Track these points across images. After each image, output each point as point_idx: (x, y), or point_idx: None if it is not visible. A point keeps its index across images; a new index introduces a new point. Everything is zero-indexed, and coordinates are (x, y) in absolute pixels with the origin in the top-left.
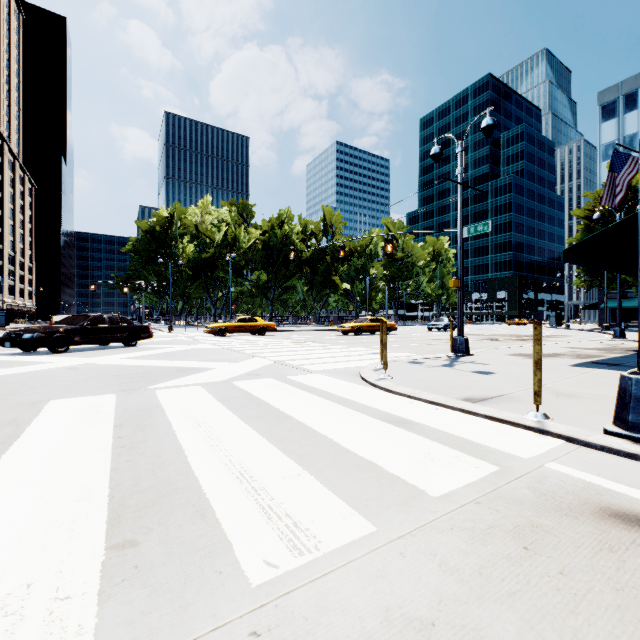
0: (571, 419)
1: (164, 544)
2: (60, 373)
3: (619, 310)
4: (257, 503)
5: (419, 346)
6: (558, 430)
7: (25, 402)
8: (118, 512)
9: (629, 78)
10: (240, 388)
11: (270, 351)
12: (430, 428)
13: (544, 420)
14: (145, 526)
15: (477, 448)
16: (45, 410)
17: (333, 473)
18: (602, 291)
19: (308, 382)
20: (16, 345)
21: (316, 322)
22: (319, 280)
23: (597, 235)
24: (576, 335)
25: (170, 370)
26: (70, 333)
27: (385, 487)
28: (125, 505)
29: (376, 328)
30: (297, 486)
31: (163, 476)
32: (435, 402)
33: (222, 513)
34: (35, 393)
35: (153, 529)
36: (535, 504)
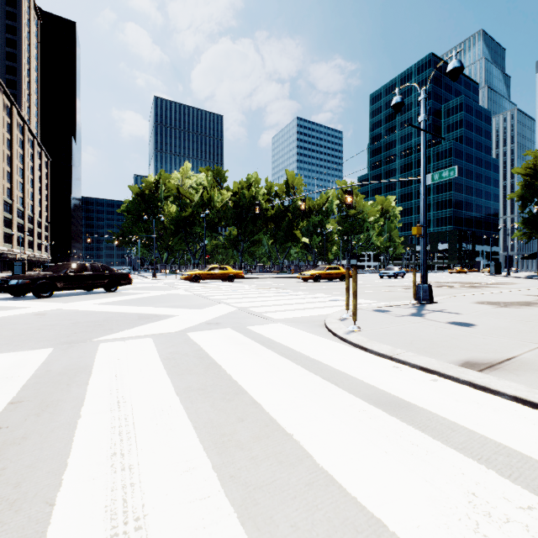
0: None
1: None
2: (23, 320)
3: None
4: None
5: (377, 293)
6: None
7: None
8: None
9: None
10: (193, 341)
11: (235, 297)
12: (442, 420)
13: None
14: None
15: None
16: None
17: None
18: None
19: (269, 334)
20: (3, 291)
21: (279, 270)
22: (282, 234)
23: None
24: (522, 282)
25: (132, 317)
26: (53, 280)
27: None
28: None
29: (333, 276)
30: None
31: None
32: (429, 369)
33: None
34: None
35: None
36: None
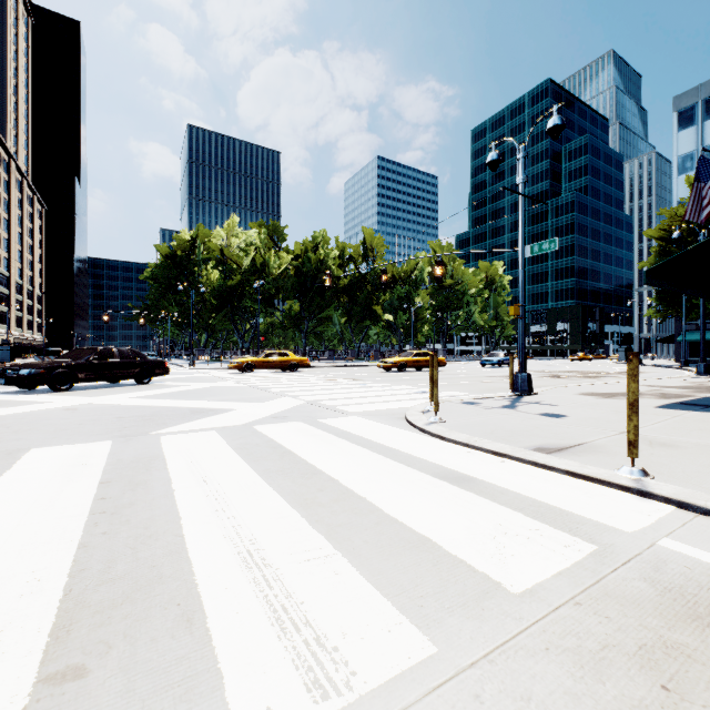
0: (677, 476)
1: (124, 674)
2: (55, 415)
3: (703, 343)
4: (267, 602)
5: (473, 384)
6: (665, 492)
7: (1, 451)
8: (71, 615)
9: (709, 80)
10: (262, 434)
11: (301, 389)
12: (497, 487)
13: (643, 478)
14: (103, 640)
15: (562, 517)
16: (21, 461)
17: (373, 553)
18: (679, 322)
19: (344, 426)
20: (11, 382)
21: (355, 357)
22: (358, 310)
23: (687, 252)
24: (651, 372)
25: (183, 411)
26: (74, 369)
27: (445, 576)
28: (84, 603)
29: (422, 363)
30: (324, 574)
31: (146, 557)
32: (500, 453)
33: (216, 619)
34: (17, 439)
35: (113, 646)
36: (660, 607)
